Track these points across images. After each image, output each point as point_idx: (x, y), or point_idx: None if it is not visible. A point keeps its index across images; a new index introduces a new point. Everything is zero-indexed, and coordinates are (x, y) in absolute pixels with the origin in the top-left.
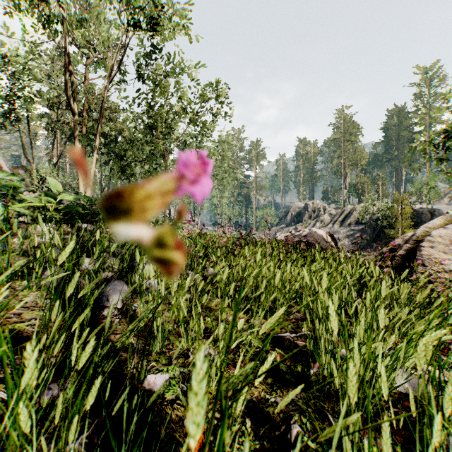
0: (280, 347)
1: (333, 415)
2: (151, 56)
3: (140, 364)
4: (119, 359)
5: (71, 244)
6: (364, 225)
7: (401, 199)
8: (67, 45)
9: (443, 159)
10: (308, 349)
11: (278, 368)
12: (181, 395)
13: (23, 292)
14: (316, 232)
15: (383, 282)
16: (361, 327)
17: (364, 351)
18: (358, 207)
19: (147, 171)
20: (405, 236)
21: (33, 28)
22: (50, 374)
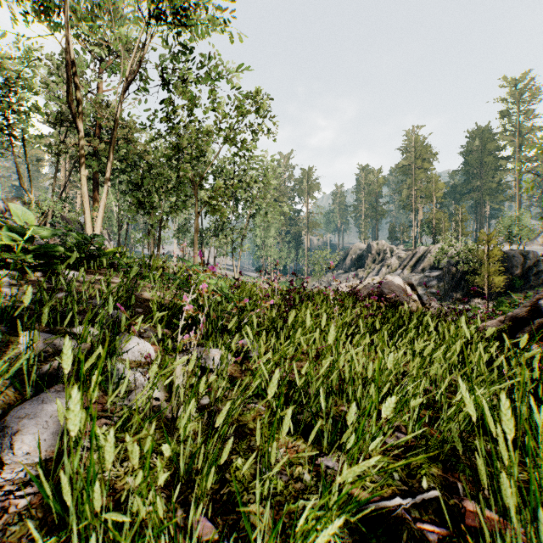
0: None
1: None
2: (177, 58)
3: None
4: None
5: None
6: (441, 271)
7: (488, 239)
8: (69, 42)
9: None
10: None
11: None
12: None
13: None
14: (393, 281)
15: None
16: None
17: None
18: (433, 248)
19: (174, 203)
20: None
21: (26, 20)
22: None
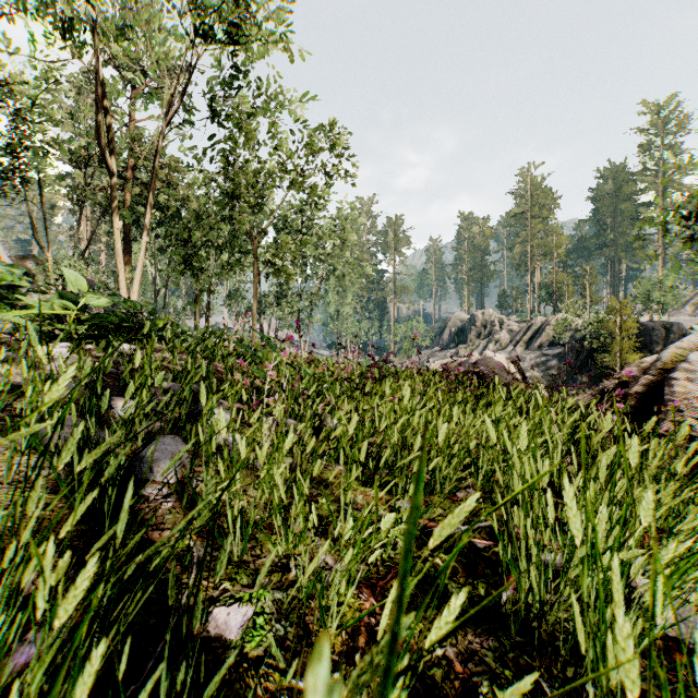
0: (446, 549)
1: (551, 682)
2: (232, 84)
3: (203, 585)
4: (164, 578)
5: (72, 370)
6: (563, 348)
7: (620, 307)
8: (100, 65)
9: (691, 243)
10: (494, 554)
11: (446, 590)
12: (274, 647)
13: (5, 457)
14: (491, 357)
15: (634, 441)
16: (602, 522)
17: (607, 566)
18: (553, 319)
19: (227, 263)
20: (642, 362)
21: (47, 39)
22: (23, 618)
